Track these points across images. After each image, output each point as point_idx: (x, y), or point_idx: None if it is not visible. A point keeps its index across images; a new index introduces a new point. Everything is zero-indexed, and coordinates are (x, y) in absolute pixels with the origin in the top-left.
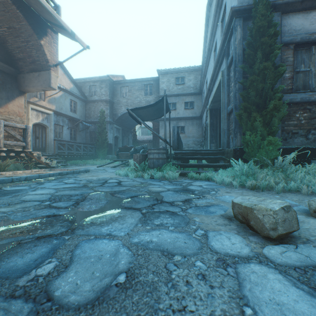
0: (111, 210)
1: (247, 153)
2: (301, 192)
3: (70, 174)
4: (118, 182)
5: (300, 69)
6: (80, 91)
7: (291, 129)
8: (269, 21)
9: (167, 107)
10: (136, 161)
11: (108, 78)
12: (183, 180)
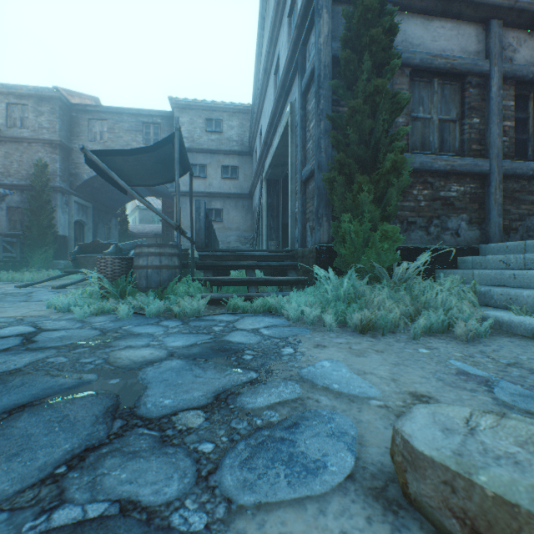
0: None
1: (340, 257)
2: (451, 334)
3: None
4: (26, 336)
5: (419, 114)
6: None
7: (406, 215)
8: (380, 5)
9: (185, 162)
10: (104, 274)
11: (58, 94)
12: (217, 316)
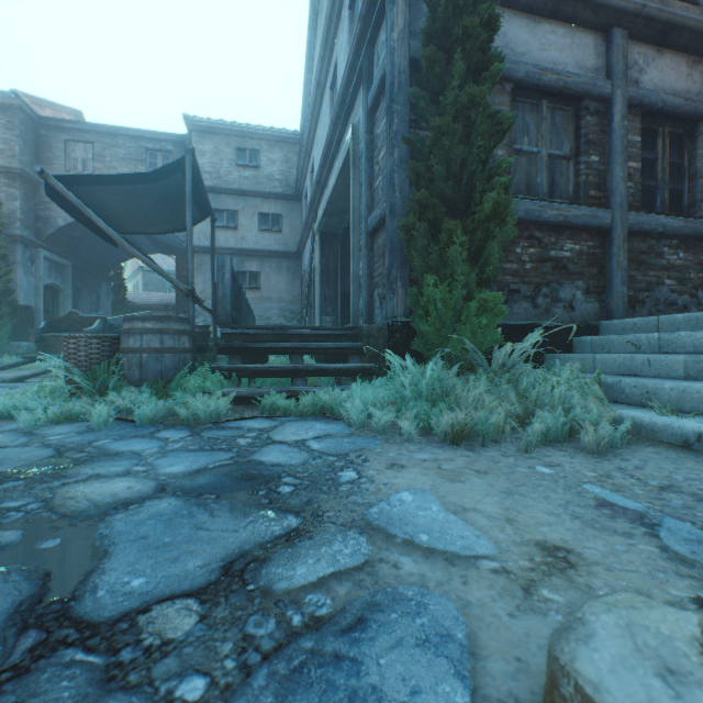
0: None
1: (420, 337)
2: (574, 442)
3: None
4: None
5: (523, 146)
6: None
7: (507, 280)
8: None
9: (204, 201)
10: (74, 361)
11: (19, 101)
12: (246, 421)
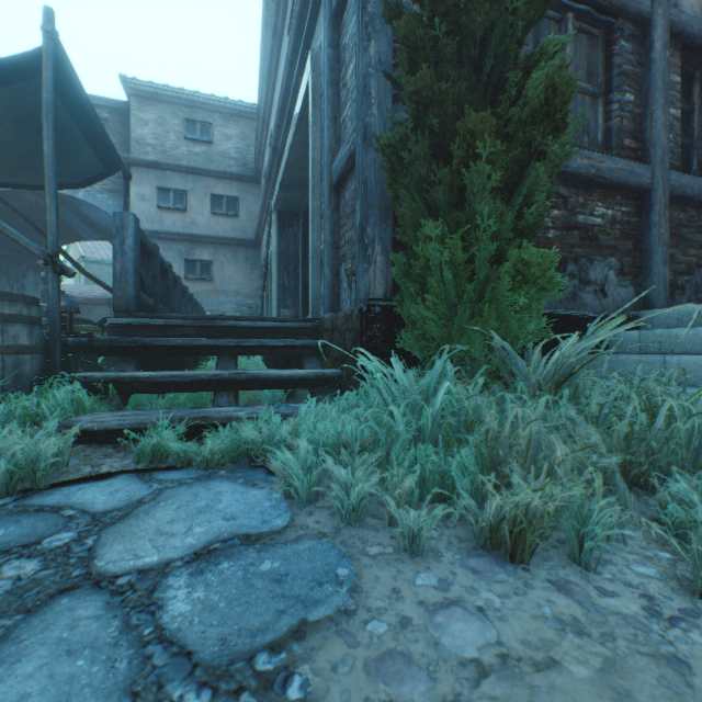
0: None
1: (410, 329)
2: None
3: None
4: None
5: None
6: None
7: None
8: None
9: (104, 142)
10: None
11: None
12: (88, 488)
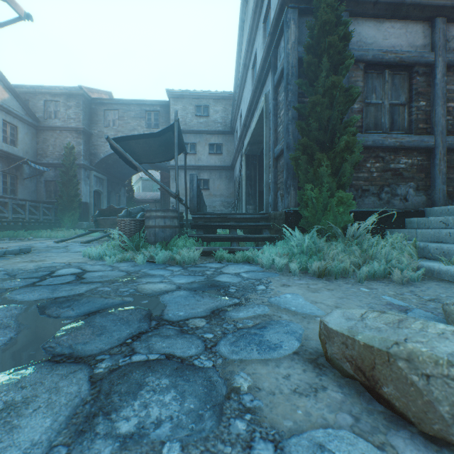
0: None
1: (304, 219)
2: (390, 279)
3: None
4: (77, 275)
5: (372, 100)
6: (24, 108)
7: (360, 184)
8: (337, 17)
9: (181, 144)
10: (123, 232)
11: (82, 91)
12: (208, 264)
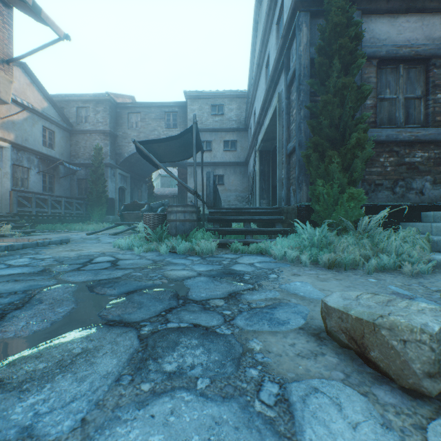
0: (72, 332)
1: (316, 213)
2: (400, 271)
3: (31, 247)
4: (112, 262)
5: (385, 95)
6: (60, 114)
7: (373, 178)
8: (348, 18)
9: (199, 143)
10: (148, 225)
11: (109, 97)
12: (224, 255)
